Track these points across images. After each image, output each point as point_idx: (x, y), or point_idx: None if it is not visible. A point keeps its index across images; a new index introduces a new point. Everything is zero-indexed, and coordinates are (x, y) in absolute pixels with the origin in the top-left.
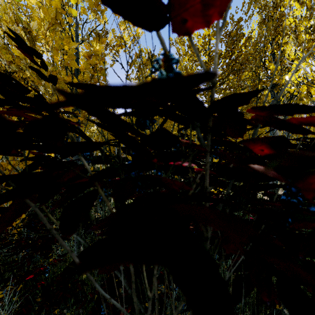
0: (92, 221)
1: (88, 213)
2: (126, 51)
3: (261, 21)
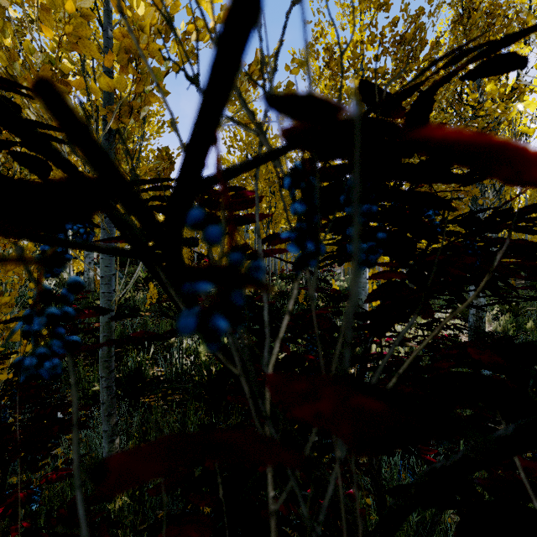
0: (145, 384)
1: (140, 368)
2: (207, 38)
3: (456, 19)
